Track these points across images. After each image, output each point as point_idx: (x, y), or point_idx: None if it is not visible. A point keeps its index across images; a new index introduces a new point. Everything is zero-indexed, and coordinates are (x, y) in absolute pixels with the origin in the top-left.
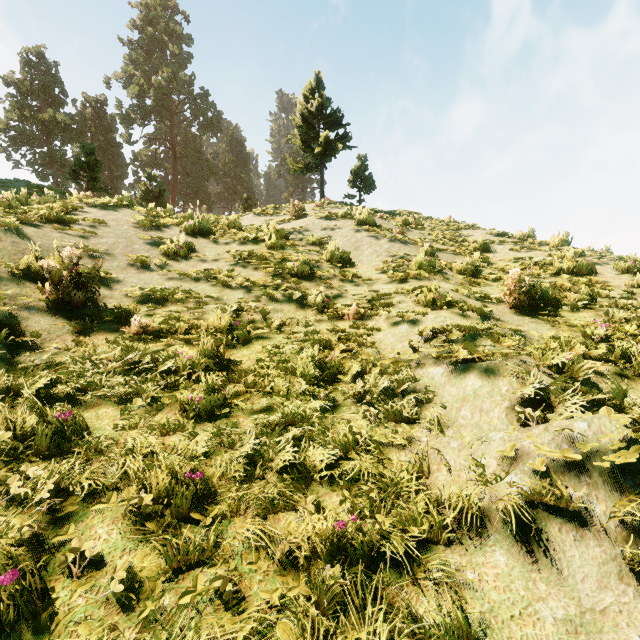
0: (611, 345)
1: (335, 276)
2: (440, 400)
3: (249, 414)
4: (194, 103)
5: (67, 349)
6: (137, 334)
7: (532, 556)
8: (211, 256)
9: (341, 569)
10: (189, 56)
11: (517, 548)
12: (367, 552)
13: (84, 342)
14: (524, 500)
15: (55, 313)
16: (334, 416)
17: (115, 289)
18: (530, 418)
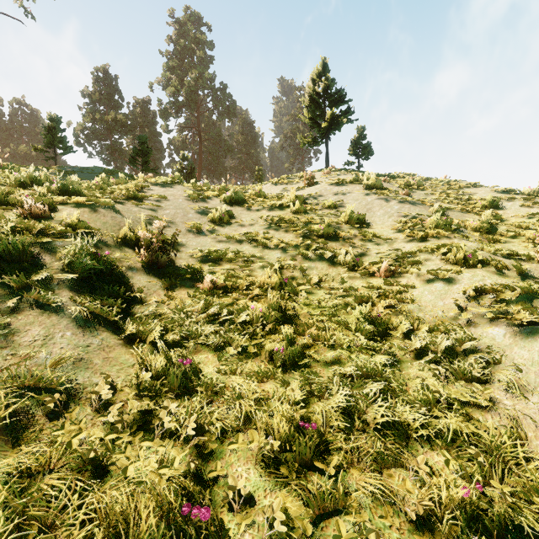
0: None
1: (355, 236)
2: (510, 362)
3: (323, 365)
4: (215, 96)
5: (163, 302)
6: (209, 290)
7: None
8: (248, 221)
9: (477, 538)
10: (211, 58)
11: None
12: (504, 525)
13: (173, 296)
14: None
15: (148, 272)
16: (400, 371)
17: (181, 251)
18: None
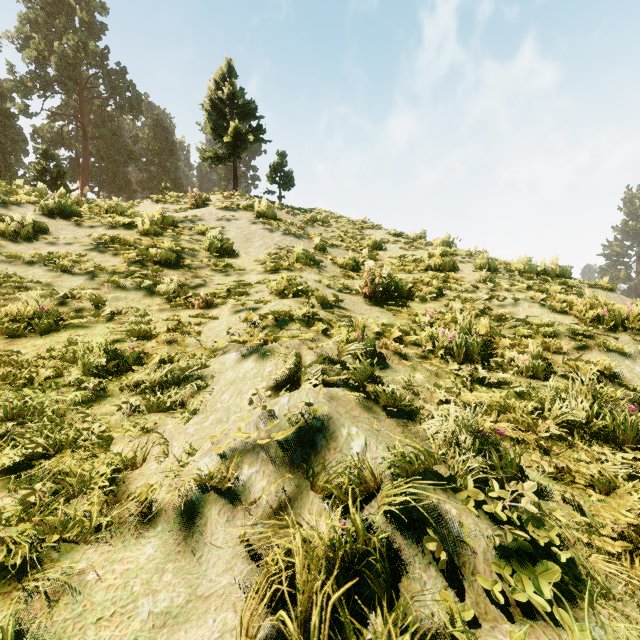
0: (436, 331)
1: (208, 265)
2: (214, 385)
3: None
4: (108, 79)
5: None
6: None
7: (184, 544)
8: (63, 239)
9: None
10: (102, 26)
11: (176, 537)
12: None
13: None
14: (198, 483)
15: None
16: (90, 407)
17: None
18: (258, 397)
